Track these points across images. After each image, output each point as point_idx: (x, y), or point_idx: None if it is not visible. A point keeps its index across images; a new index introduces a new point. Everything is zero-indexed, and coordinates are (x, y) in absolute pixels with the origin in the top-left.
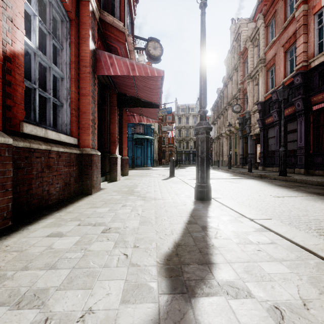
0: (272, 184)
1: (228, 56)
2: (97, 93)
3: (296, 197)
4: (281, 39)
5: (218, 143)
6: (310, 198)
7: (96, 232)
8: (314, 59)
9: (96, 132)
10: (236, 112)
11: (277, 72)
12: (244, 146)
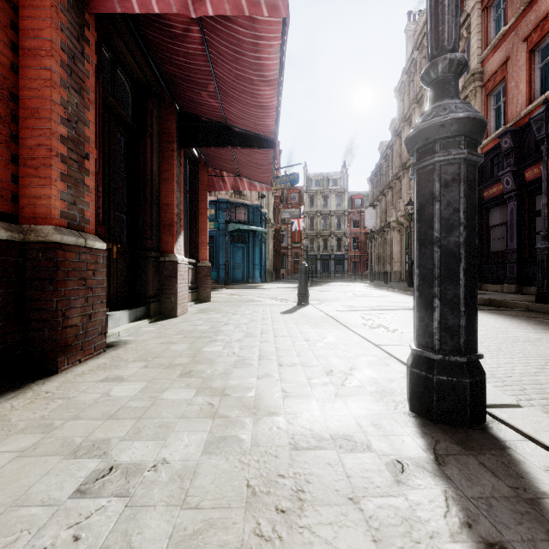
0: (547, 324)
1: (403, 80)
2: (130, 113)
3: None
4: (520, 27)
5: (383, 240)
6: None
7: None
8: None
9: (93, 183)
10: None
11: (512, 93)
12: None
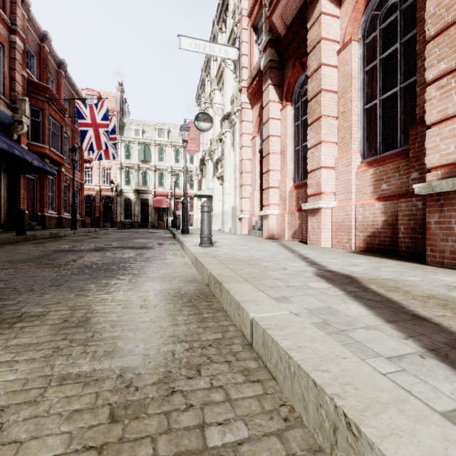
0: None
1: None
2: None
3: None
4: None
5: None
6: None
7: (453, 284)
8: None
9: None
10: None
11: None
12: None
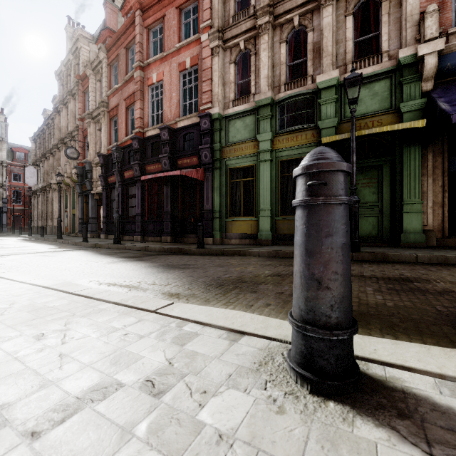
0: (98, 253)
1: (62, 69)
2: None
3: (104, 262)
4: (123, 91)
5: (46, 198)
6: (114, 261)
7: None
8: (148, 130)
9: None
10: (71, 157)
11: (120, 126)
12: (85, 206)
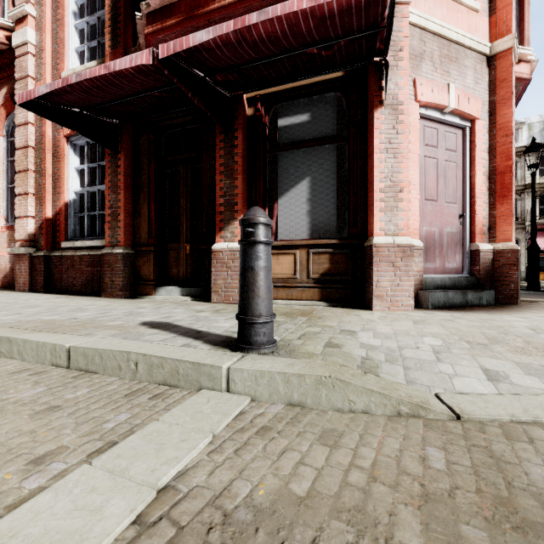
0: None
1: None
2: None
3: None
4: None
5: None
6: None
7: None
8: None
9: (123, 224)
10: None
11: None
12: None
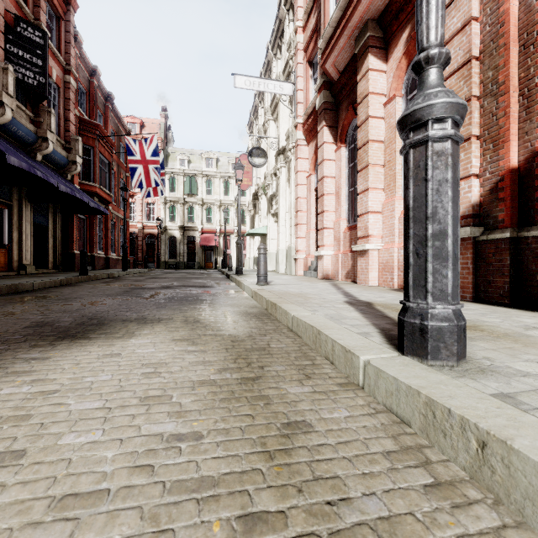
0: None
1: None
2: None
3: None
4: None
5: None
6: None
7: None
8: None
9: None
10: None
11: None
12: None
